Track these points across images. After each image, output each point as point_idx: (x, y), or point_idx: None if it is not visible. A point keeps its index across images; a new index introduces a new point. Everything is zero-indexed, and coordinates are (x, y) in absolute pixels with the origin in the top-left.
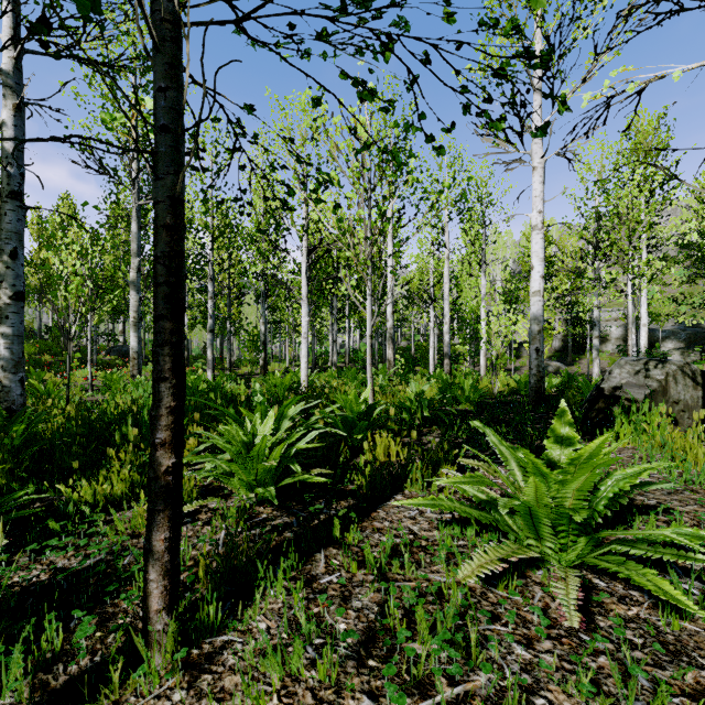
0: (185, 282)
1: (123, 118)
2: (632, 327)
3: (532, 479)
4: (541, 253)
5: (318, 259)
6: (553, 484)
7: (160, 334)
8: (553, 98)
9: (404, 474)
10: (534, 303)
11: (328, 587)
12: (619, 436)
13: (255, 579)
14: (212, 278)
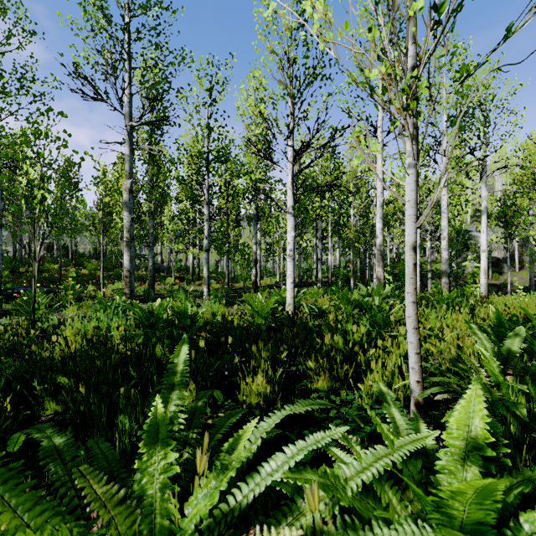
0: None
1: None
2: None
3: None
4: None
5: (306, 167)
6: None
7: None
8: None
9: None
10: None
11: None
12: None
13: None
14: (207, 202)
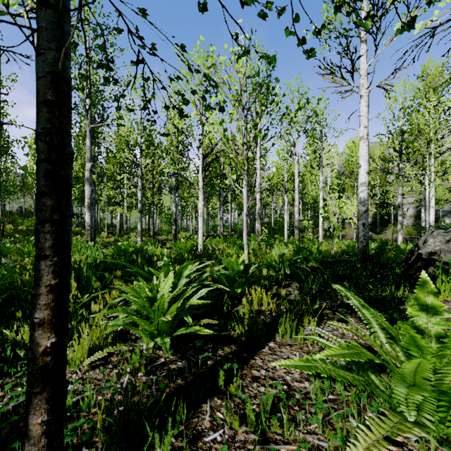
0: (71, 160)
1: (15, 5)
2: (422, 208)
3: (420, 360)
4: (366, 156)
5: (210, 162)
6: (431, 357)
7: (40, 211)
8: (376, 45)
9: (275, 323)
10: (361, 191)
11: (212, 448)
12: (439, 291)
13: (146, 433)
14: (140, 176)
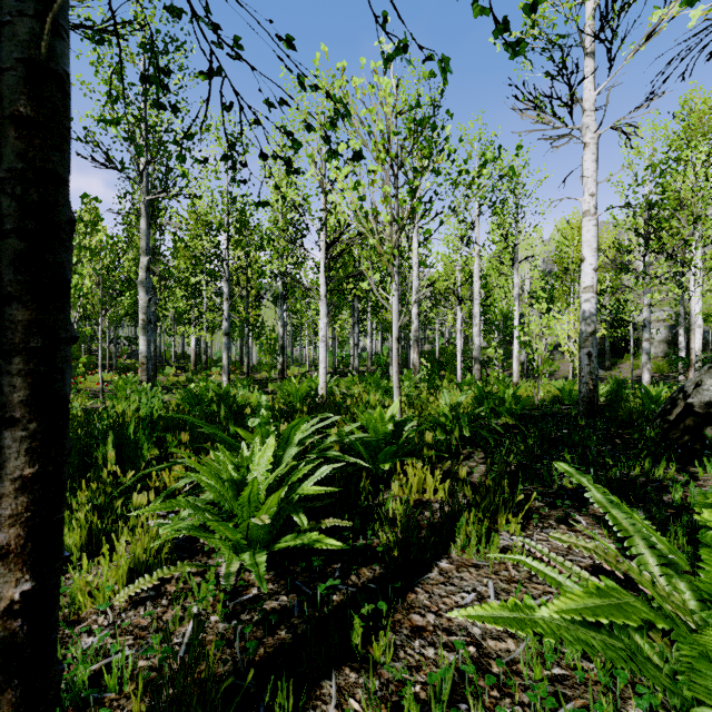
0: (70, 235)
1: None
2: (681, 329)
3: None
4: (594, 243)
5: (338, 255)
6: None
7: (4, 332)
8: (610, 60)
9: (449, 526)
10: (586, 300)
11: None
12: None
13: None
14: (227, 278)
